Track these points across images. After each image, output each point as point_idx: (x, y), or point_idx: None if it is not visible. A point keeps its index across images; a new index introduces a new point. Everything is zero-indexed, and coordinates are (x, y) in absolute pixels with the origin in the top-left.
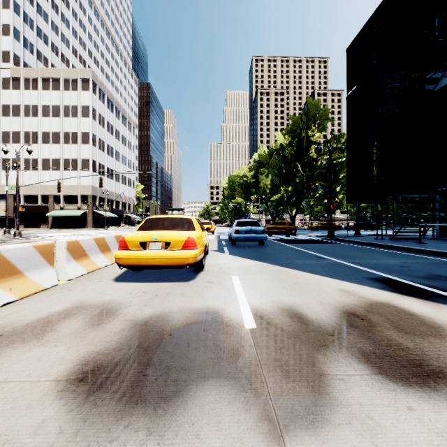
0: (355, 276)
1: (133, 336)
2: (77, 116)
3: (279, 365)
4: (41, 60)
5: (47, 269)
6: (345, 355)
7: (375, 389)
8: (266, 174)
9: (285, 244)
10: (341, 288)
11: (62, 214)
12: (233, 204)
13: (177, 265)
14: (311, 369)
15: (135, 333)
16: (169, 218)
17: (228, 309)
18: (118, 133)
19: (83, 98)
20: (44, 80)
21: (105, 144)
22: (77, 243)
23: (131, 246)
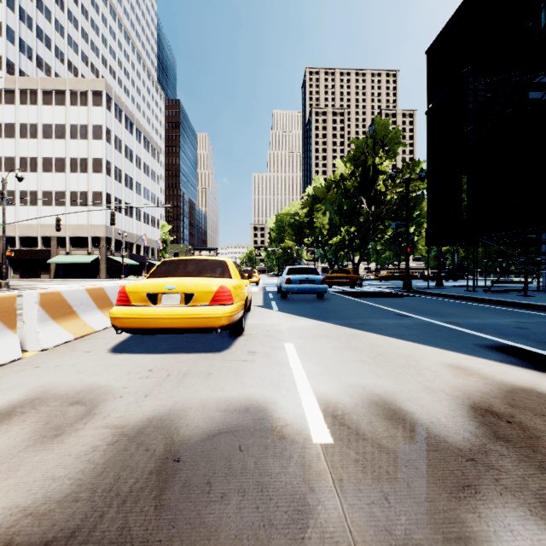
0: (461, 342)
1: (109, 464)
2: (87, 138)
3: None
4: (42, 68)
5: (4, 334)
6: (519, 515)
7: None
8: (323, 212)
9: (351, 298)
10: (449, 363)
11: (68, 261)
12: (282, 248)
13: (203, 327)
14: None
15: (113, 457)
16: (194, 260)
17: (282, 403)
18: (139, 159)
19: (94, 116)
20: (45, 93)
21: (122, 173)
22: (57, 295)
23: (135, 299)
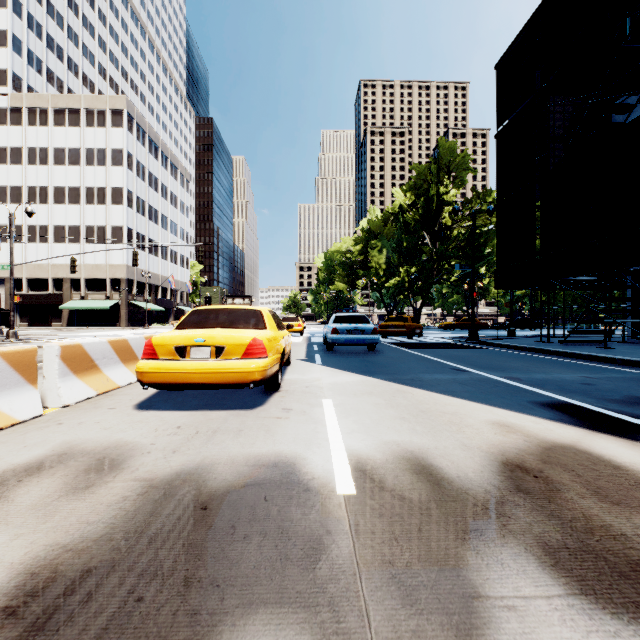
0: (514, 399)
1: (139, 511)
2: (106, 164)
3: (394, 575)
4: (53, 83)
5: (25, 390)
6: (514, 552)
7: (579, 632)
8: (379, 249)
9: (406, 350)
10: (495, 420)
11: (83, 307)
12: (332, 291)
13: (235, 382)
14: (453, 583)
15: (143, 505)
16: (226, 309)
17: (311, 458)
18: (165, 188)
19: (114, 138)
20: (57, 112)
21: (145, 204)
22: (79, 348)
23: (162, 353)
